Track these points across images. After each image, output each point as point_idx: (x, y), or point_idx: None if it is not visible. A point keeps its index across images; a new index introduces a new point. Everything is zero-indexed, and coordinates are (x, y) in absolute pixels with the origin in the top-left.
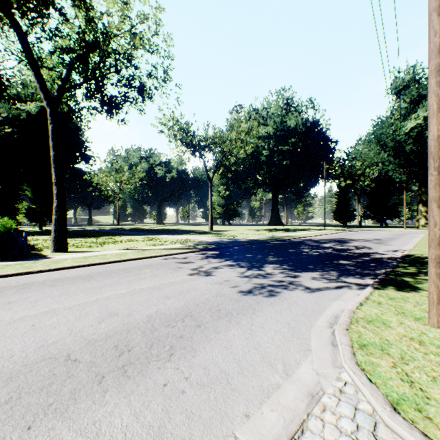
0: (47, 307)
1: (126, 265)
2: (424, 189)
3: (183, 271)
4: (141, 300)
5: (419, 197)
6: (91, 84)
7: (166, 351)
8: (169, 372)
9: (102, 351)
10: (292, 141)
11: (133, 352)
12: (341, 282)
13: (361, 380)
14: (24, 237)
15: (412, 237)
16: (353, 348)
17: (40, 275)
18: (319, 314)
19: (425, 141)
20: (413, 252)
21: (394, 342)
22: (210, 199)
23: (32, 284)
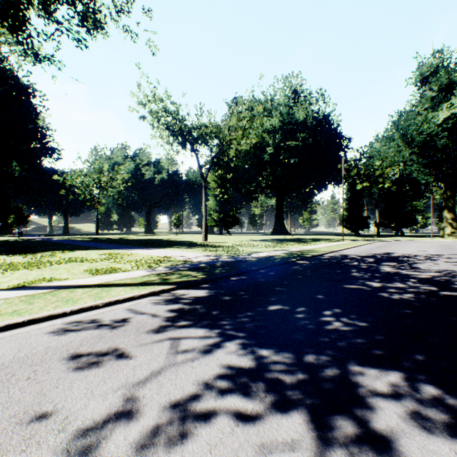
0: None
1: None
2: (450, 193)
3: None
4: None
5: (444, 202)
6: None
7: None
8: None
9: None
10: (301, 136)
11: None
12: None
13: None
14: None
15: None
16: None
17: None
18: None
19: None
20: None
21: None
22: (203, 201)
23: None
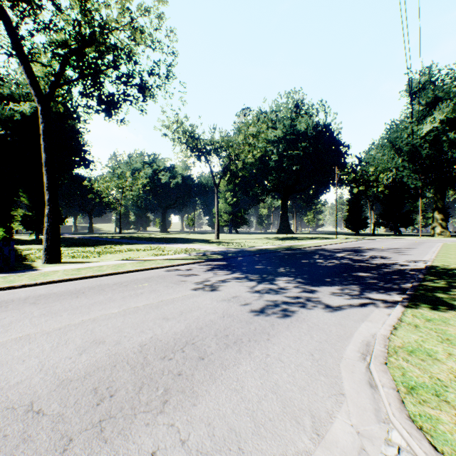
0: (21, 332)
1: (122, 278)
2: (440, 196)
3: (185, 285)
4: (134, 322)
5: (435, 204)
6: (87, 80)
7: (159, 397)
8: (160, 431)
9: (76, 397)
10: (302, 145)
11: (115, 398)
12: (365, 299)
13: (423, 447)
14: (10, 247)
15: (430, 246)
16: (399, 392)
17: (23, 290)
18: (346, 341)
19: (441, 146)
20: (437, 263)
21: (449, 383)
22: (216, 205)
23: (12, 301)
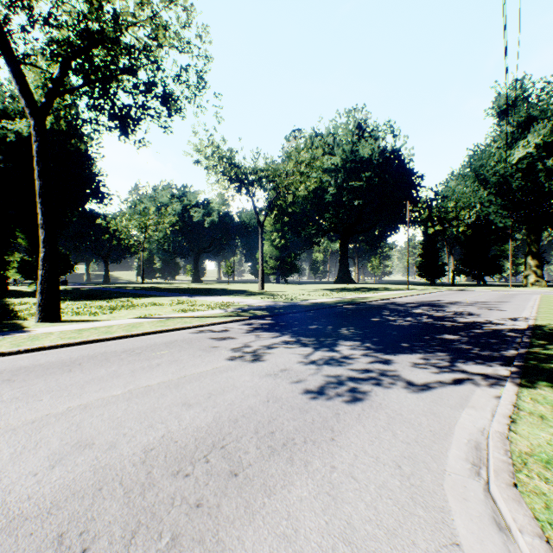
0: None
1: (136, 343)
2: (534, 237)
3: (218, 352)
4: (142, 410)
5: (528, 248)
6: (95, 88)
7: (161, 552)
8: None
9: None
10: (366, 175)
11: None
12: (459, 373)
13: None
14: None
15: (525, 299)
16: (551, 545)
17: None
18: (445, 441)
19: (536, 176)
20: (541, 321)
21: None
22: (260, 249)
23: None
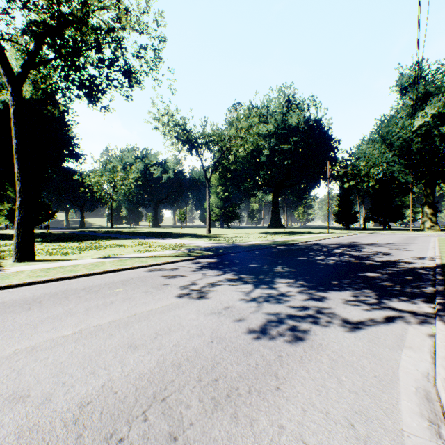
0: None
1: (96, 281)
2: (430, 190)
3: (168, 290)
4: (87, 353)
5: (425, 199)
6: (65, 61)
7: None
8: None
9: None
10: (294, 140)
11: None
12: (388, 310)
13: None
14: None
15: (426, 241)
16: None
17: None
18: (393, 389)
19: (432, 140)
20: None
21: None
22: (207, 200)
23: None
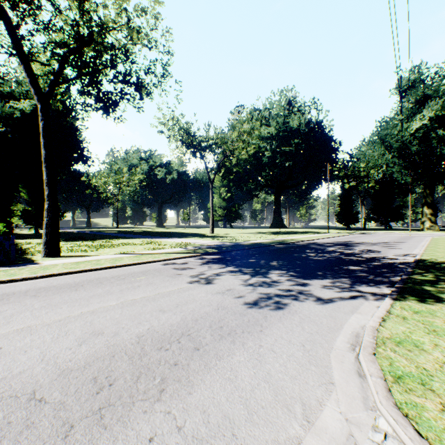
0: (23, 324)
1: (120, 272)
2: (429, 191)
3: (181, 278)
4: (132, 314)
5: (424, 199)
6: (86, 79)
7: (156, 386)
8: (157, 418)
9: (77, 386)
10: (295, 142)
11: (114, 387)
12: (355, 292)
13: (408, 433)
14: (11, 241)
15: (419, 240)
16: (386, 381)
17: (24, 283)
18: (336, 332)
19: (430, 142)
20: (425, 257)
21: (435, 373)
22: (211, 201)
23: (13, 294)
